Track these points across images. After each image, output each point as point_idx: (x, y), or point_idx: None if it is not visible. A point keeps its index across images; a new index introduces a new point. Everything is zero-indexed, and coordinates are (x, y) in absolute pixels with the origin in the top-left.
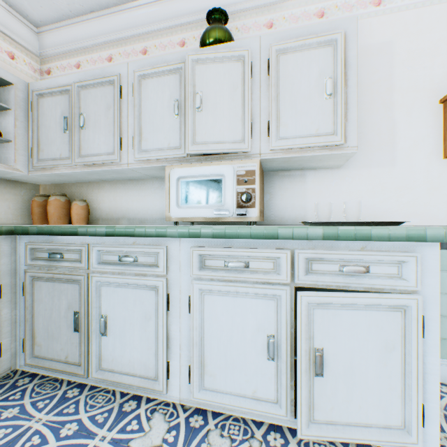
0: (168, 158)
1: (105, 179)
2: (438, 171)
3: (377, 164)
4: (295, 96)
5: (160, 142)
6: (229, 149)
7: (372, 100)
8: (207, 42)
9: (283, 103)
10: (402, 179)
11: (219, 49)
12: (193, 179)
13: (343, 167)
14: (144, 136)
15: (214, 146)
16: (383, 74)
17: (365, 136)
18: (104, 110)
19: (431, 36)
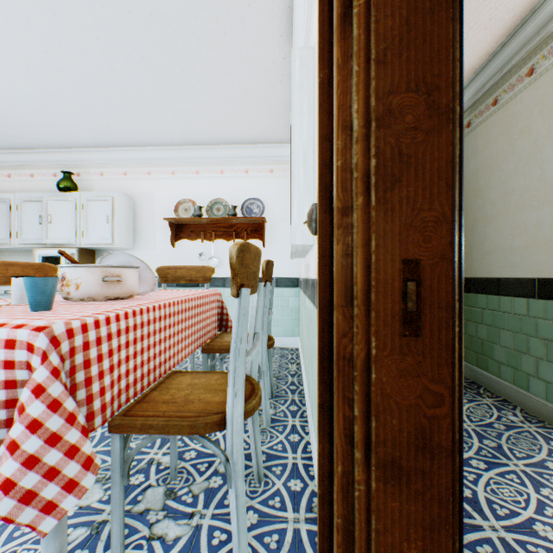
0: (37, 244)
1: (6, 250)
2: (173, 253)
3: (149, 249)
4: (95, 221)
5: (33, 236)
6: (66, 242)
7: (147, 219)
8: (59, 188)
9: (90, 223)
10: (159, 256)
11: (63, 194)
12: (48, 255)
13: (135, 249)
14: (25, 232)
15: (58, 240)
16: (152, 207)
17: (145, 235)
18: (1, 216)
19: (170, 193)
